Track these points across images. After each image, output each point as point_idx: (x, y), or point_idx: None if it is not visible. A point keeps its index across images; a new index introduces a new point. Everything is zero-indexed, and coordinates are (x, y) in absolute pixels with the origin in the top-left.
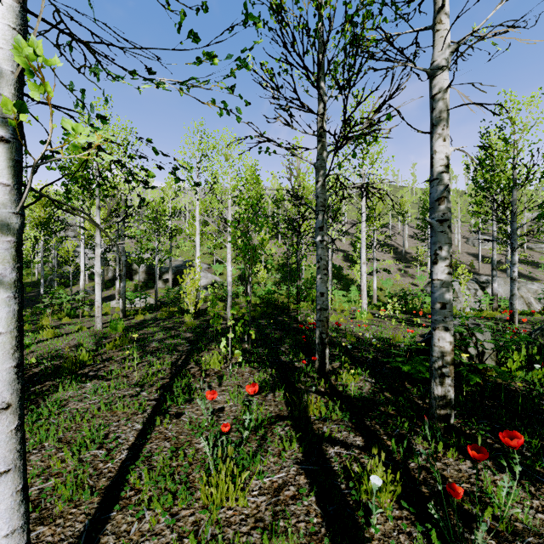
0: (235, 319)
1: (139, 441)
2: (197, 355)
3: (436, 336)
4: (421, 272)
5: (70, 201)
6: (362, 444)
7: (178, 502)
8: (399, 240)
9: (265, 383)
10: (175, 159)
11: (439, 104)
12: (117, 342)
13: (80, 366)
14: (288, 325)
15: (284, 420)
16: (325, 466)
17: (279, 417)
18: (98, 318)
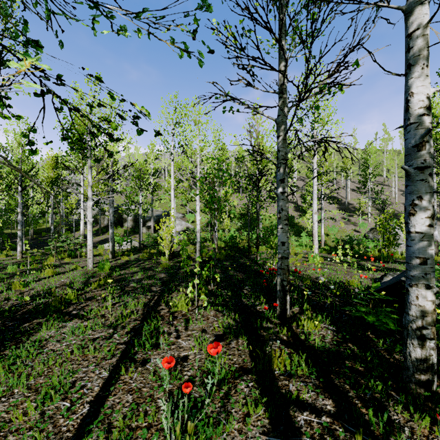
0: (203, 260)
1: (103, 392)
2: (168, 296)
3: (414, 293)
4: (362, 220)
5: (35, 153)
6: (333, 410)
7: None
8: (342, 193)
9: (229, 329)
10: (132, 103)
11: (417, 41)
12: (101, 282)
13: (65, 305)
14: (249, 267)
15: (248, 373)
16: (294, 439)
17: (242, 370)
18: (89, 259)
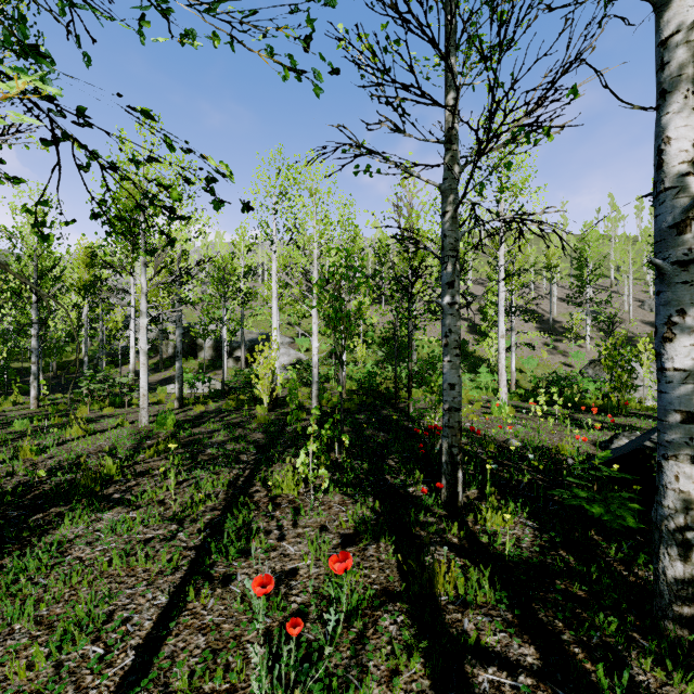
0: (323, 412)
1: (159, 631)
2: (266, 470)
3: (671, 470)
4: (576, 348)
5: (48, 240)
6: (538, 665)
7: None
8: (544, 305)
9: (364, 525)
10: (203, 156)
11: (677, 52)
12: (160, 447)
13: (103, 484)
14: (396, 422)
15: (395, 600)
16: None
17: (386, 594)
18: (143, 410)
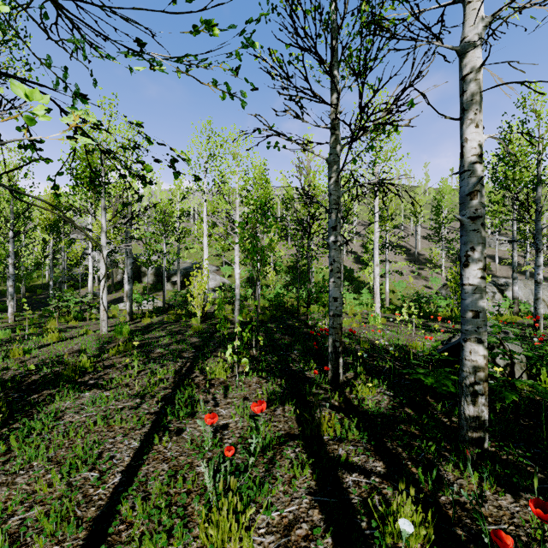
0: (243, 323)
1: (135, 462)
2: (202, 363)
3: (467, 348)
4: (434, 274)
5: (60, 197)
6: (383, 471)
7: (173, 542)
8: (411, 242)
9: (274, 396)
10: (172, 148)
11: (470, 85)
12: (121, 348)
13: (80, 374)
14: (298, 329)
15: (294, 439)
16: (342, 498)
17: (289, 436)
18: (103, 321)
